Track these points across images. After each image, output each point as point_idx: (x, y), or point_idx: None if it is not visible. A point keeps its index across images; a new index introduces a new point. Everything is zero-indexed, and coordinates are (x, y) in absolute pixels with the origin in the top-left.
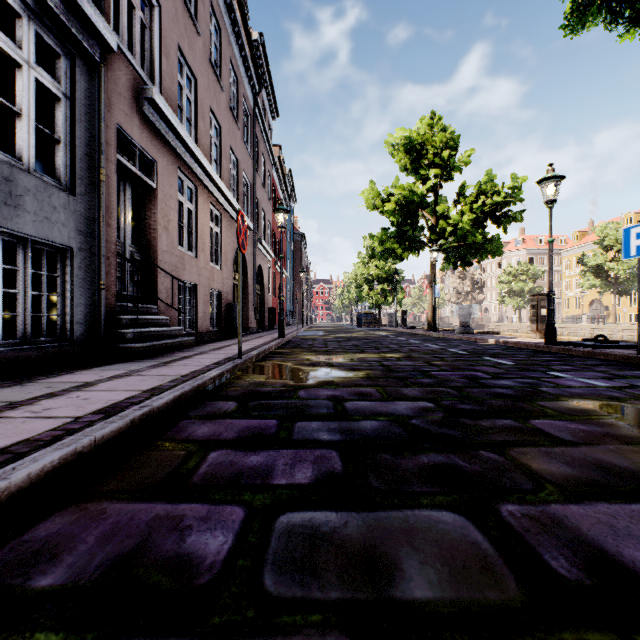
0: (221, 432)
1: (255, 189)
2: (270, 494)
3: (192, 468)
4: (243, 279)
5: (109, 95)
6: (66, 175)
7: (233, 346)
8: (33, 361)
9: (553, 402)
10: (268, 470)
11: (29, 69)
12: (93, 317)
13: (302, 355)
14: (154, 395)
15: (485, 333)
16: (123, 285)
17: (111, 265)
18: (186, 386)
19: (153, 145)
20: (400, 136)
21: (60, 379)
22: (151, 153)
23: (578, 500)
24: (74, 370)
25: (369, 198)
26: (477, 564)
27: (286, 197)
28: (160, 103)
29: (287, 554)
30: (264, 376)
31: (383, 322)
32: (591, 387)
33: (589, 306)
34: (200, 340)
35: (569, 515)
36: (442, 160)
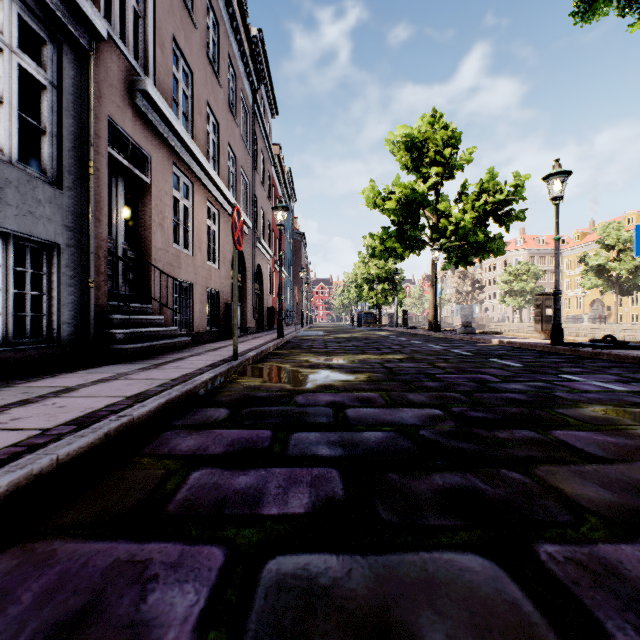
0: (208, 445)
1: (254, 187)
2: (258, 529)
3: (169, 492)
4: (242, 278)
5: (99, 85)
6: (52, 167)
7: (230, 347)
8: (15, 363)
9: (572, 409)
10: (257, 495)
11: (11, 54)
12: (82, 317)
13: (301, 356)
14: (137, 402)
15: (487, 333)
16: (115, 284)
17: (101, 263)
18: (174, 392)
19: (147, 139)
20: (401, 134)
21: (40, 383)
22: (145, 147)
23: (629, 537)
24: (58, 373)
25: (369, 197)
26: (521, 638)
27: (286, 196)
28: (154, 95)
29: (274, 621)
30: (260, 379)
31: (383, 322)
32: (609, 392)
33: (590, 306)
34: (197, 340)
35: (623, 560)
36: (443, 158)
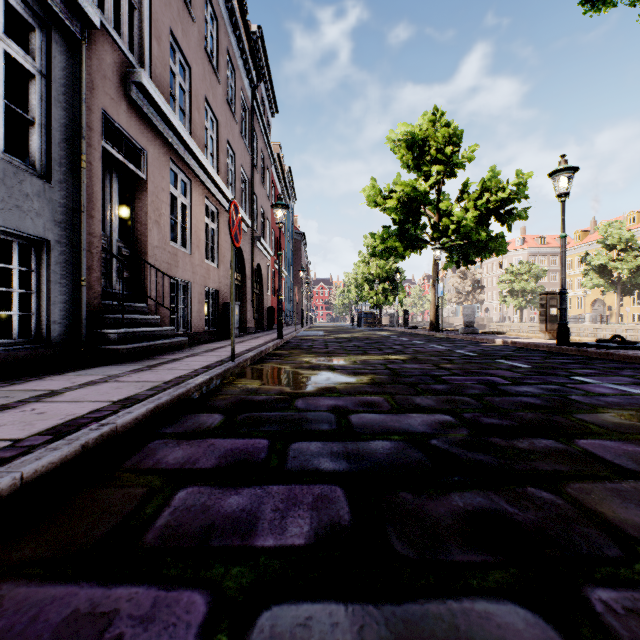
0: (198, 458)
1: (253, 186)
2: (249, 567)
3: (149, 517)
4: (241, 278)
5: (92, 76)
6: (41, 160)
7: (228, 347)
8: None
9: (592, 415)
10: (251, 521)
11: None
12: (73, 316)
13: (301, 357)
14: (124, 408)
15: (490, 333)
16: (109, 282)
17: (94, 260)
18: (164, 396)
19: (142, 133)
20: (402, 131)
21: (24, 386)
22: (140, 142)
23: None
24: (46, 375)
25: (370, 195)
26: None
27: (286, 195)
28: (149, 88)
29: None
30: (258, 381)
31: (383, 322)
32: (627, 395)
33: (591, 306)
34: (195, 341)
35: None
36: (445, 156)
